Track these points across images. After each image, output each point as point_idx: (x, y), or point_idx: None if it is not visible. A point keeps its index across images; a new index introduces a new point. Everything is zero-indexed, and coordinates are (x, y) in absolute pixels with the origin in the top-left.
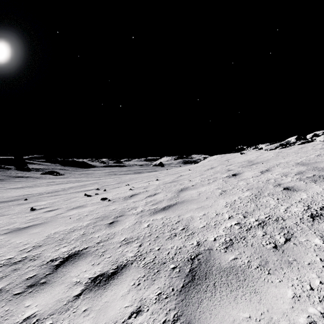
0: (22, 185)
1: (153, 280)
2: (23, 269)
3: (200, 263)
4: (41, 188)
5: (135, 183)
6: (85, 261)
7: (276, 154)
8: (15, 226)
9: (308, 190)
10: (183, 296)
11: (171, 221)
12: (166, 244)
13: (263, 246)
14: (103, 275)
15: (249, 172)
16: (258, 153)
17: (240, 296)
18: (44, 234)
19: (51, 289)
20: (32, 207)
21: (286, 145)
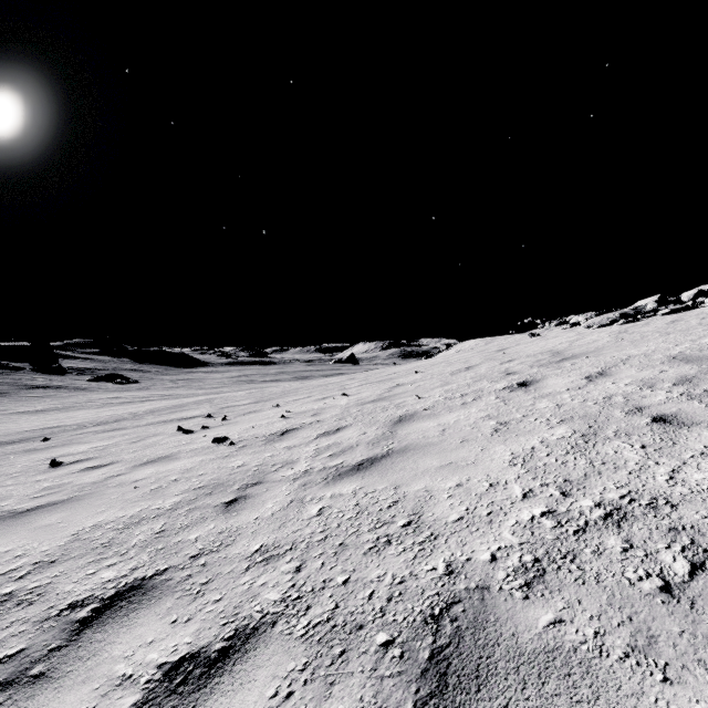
0: (45, 406)
1: (328, 684)
2: None
3: (458, 632)
4: (85, 411)
5: (293, 402)
6: (156, 612)
7: (616, 337)
8: (7, 506)
9: None
10: None
11: (378, 501)
12: (364, 566)
13: (631, 585)
14: (196, 657)
15: (559, 378)
16: (572, 333)
17: None
18: (69, 529)
19: (55, 699)
20: (53, 458)
21: (635, 315)
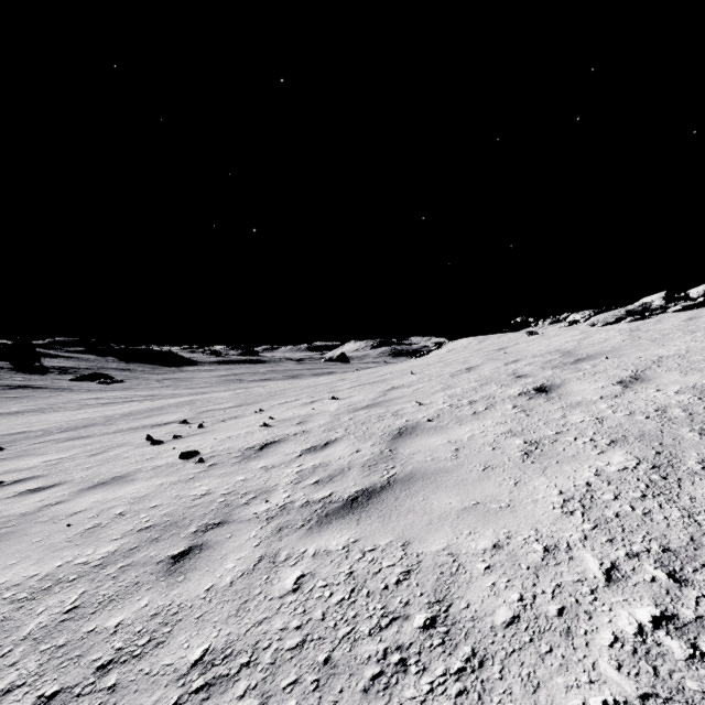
0: (21, 407)
1: None
2: None
3: None
4: (61, 414)
5: (279, 407)
6: None
7: (629, 335)
8: None
9: None
10: None
11: (381, 569)
12: None
13: None
14: None
15: (584, 382)
16: (576, 332)
17: None
18: None
19: None
20: None
21: (642, 312)
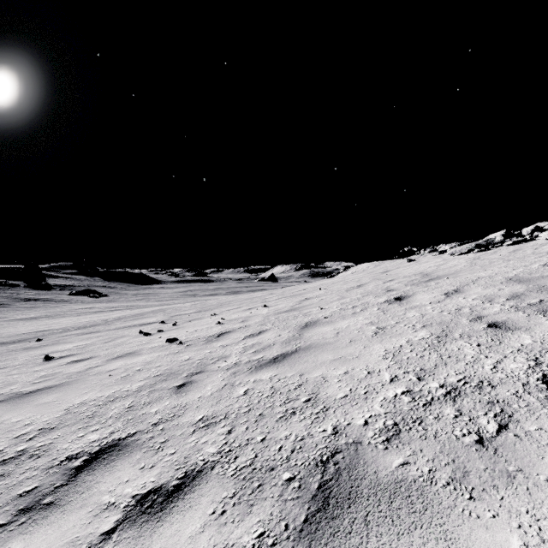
0: (36, 314)
1: (249, 505)
2: (16, 475)
3: (338, 471)
4: (67, 319)
5: (227, 312)
6: (129, 462)
7: (471, 262)
8: (15, 390)
9: (532, 329)
10: (305, 542)
11: (287, 384)
12: (276, 429)
13: (457, 439)
14: (159, 490)
15: (425, 294)
16: (439, 259)
17: (416, 546)
18: (62, 405)
19: (62, 518)
20: (46, 354)
21: (487, 245)
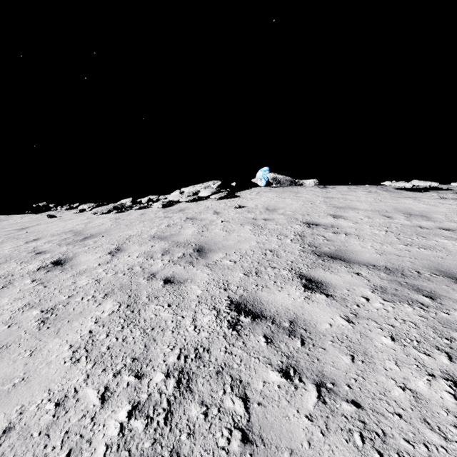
0: None
1: None
2: None
3: None
4: None
5: None
6: None
7: (115, 221)
8: None
9: (195, 279)
10: None
11: None
12: None
13: (228, 454)
14: None
15: (89, 254)
16: (84, 217)
17: None
18: None
19: None
20: None
21: (122, 208)
